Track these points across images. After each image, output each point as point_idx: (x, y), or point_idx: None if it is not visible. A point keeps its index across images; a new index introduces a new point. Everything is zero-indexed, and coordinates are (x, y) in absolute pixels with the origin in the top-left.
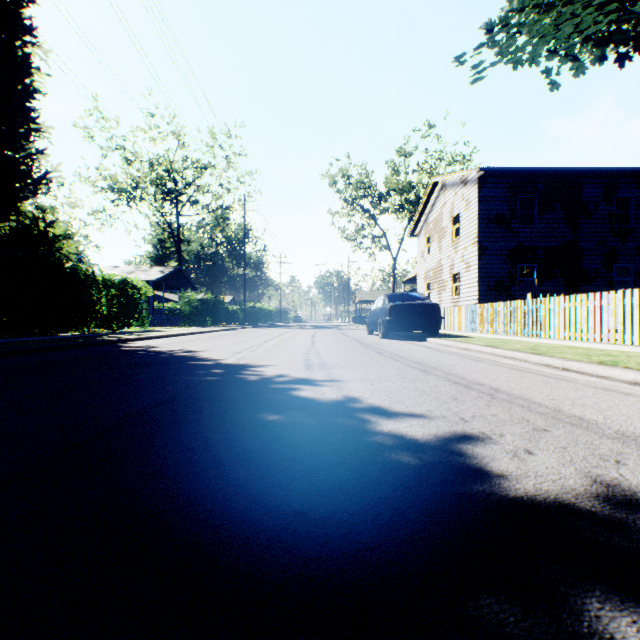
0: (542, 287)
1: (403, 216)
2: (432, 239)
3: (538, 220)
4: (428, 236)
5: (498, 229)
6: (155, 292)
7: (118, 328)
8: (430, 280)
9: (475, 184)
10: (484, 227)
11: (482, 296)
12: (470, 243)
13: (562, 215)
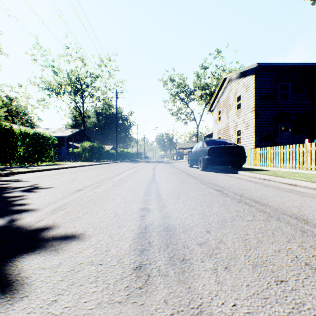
0: (294, 138)
1: (202, 103)
2: (222, 111)
3: (291, 97)
4: (219, 110)
5: (267, 102)
6: (71, 143)
7: (32, 163)
8: (221, 135)
9: (253, 75)
10: (258, 101)
11: (257, 143)
12: (249, 111)
13: (306, 94)
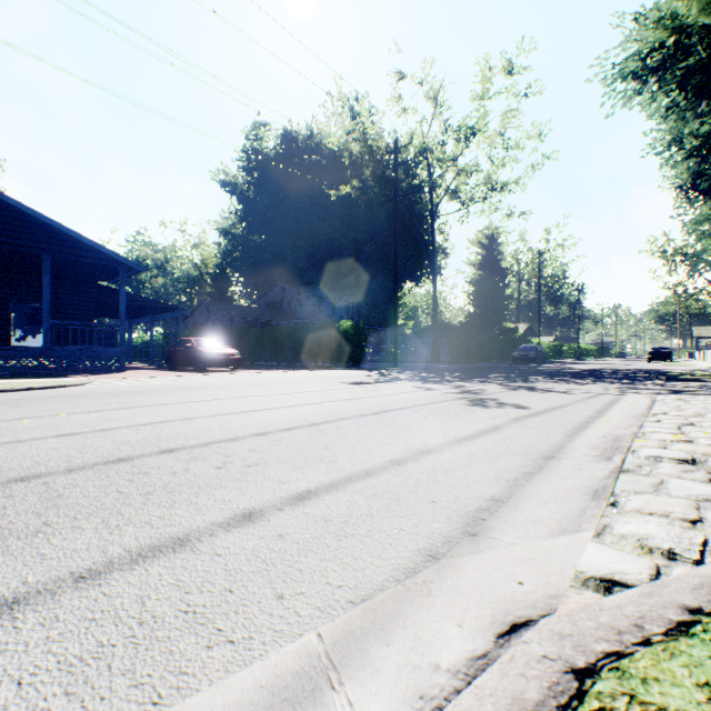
0: None
1: None
2: None
3: None
4: None
5: None
6: None
7: None
8: None
9: None
10: None
11: None
12: None
13: None
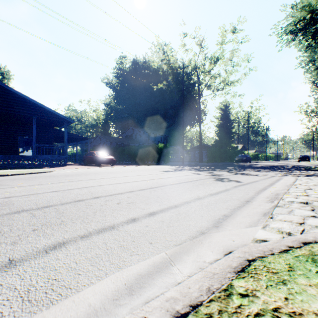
0: None
1: None
2: None
3: None
4: None
5: None
6: None
7: None
8: None
9: None
10: None
11: None
12: None
13: None
